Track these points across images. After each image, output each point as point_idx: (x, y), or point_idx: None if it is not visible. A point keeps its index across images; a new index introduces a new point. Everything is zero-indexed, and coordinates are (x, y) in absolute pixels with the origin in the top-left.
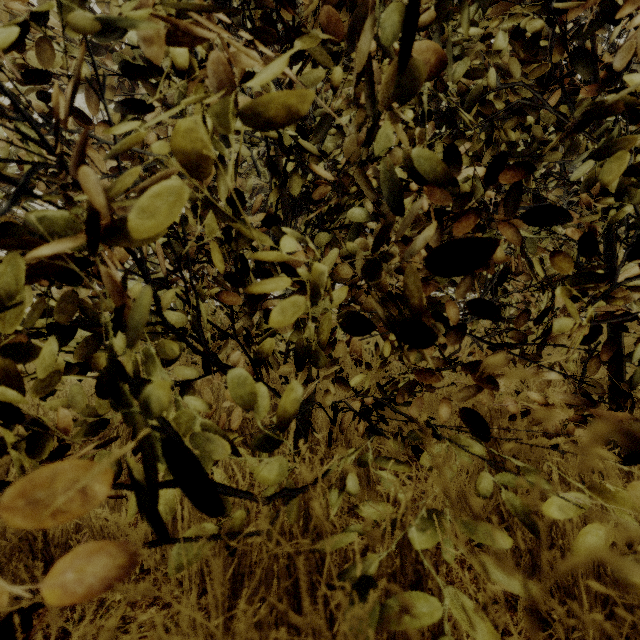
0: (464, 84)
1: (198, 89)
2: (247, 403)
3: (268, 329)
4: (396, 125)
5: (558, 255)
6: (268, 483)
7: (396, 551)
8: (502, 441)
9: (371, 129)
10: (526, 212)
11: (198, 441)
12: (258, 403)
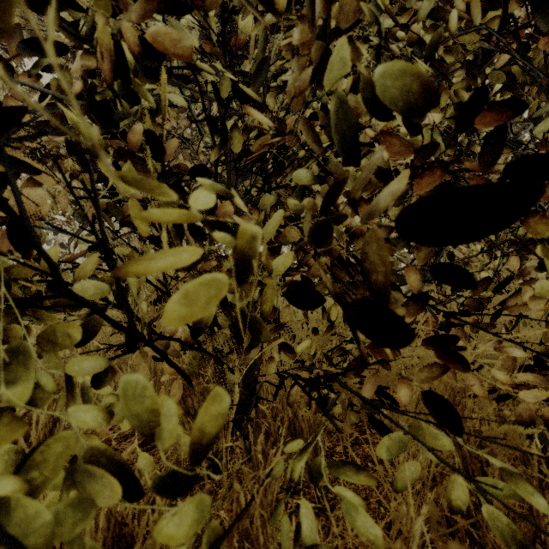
0: (418, 34)
1: (103, 2)
2: (147, 427)
3: None
4: (354, 52)
5: (535, 216)
6: (177, 544)
7: (347, 542)
8: (466, 424)
9: (323, 56)
10: (511, 163)
11: (76, 482)
12: (163, 427)
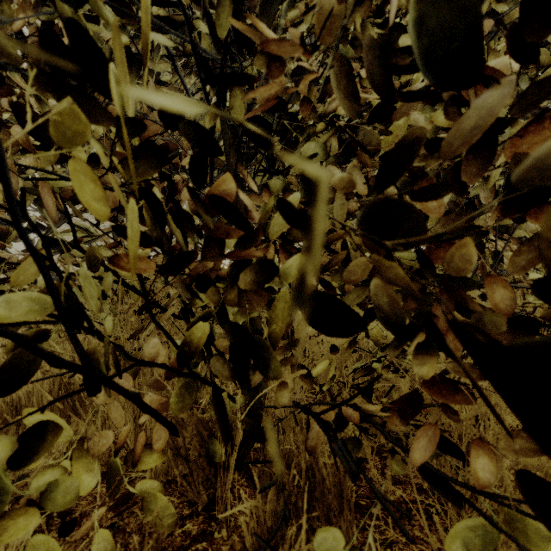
0: None
1: None
2: None
3: (204, 306)
4: None
5: None
6: None
7: None
8: None
9: None
10: None
11: None
12: None
